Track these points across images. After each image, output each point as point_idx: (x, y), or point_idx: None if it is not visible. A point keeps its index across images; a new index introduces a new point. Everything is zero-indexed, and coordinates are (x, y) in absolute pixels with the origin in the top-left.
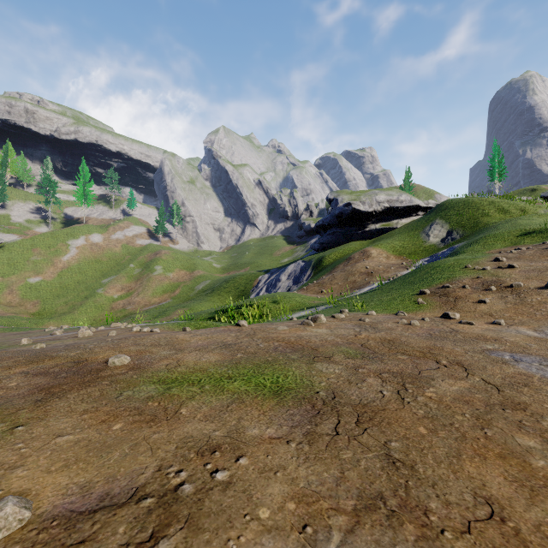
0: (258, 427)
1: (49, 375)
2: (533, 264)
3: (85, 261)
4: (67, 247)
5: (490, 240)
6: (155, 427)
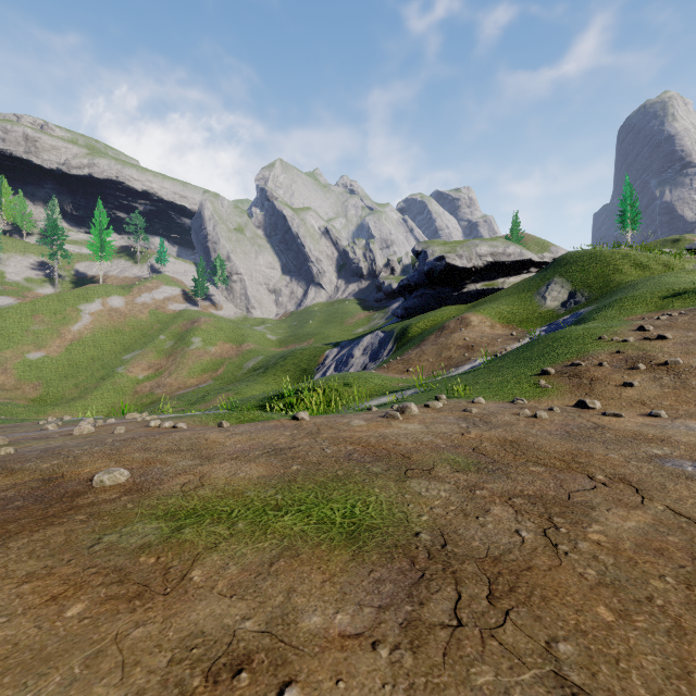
0: (320, 610)
1: None
2: (691, 334)
3: (101, 331)
4: (78, 313)
5: (627, 303)
6: (141, 611)
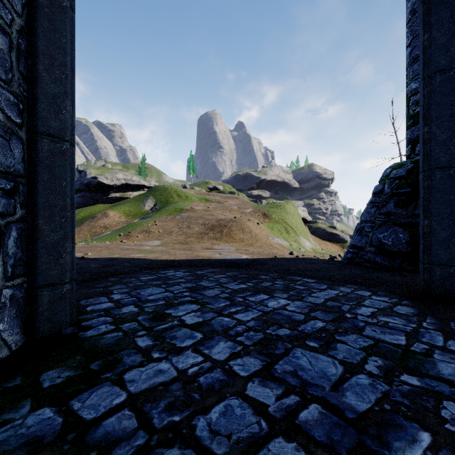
0: None
1: None
2: (164, 223)
3: None
4: None
5: (163, 212)
6: None
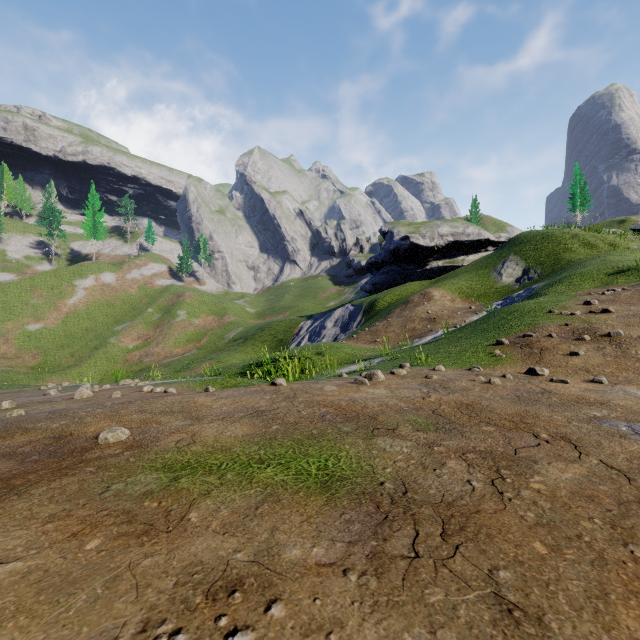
0: (299, 545)
1: (14, 458)
2: (633, 308)
3: (94, 305)
4: (73, 288)
5: (576, 279)
6: (148, 545)
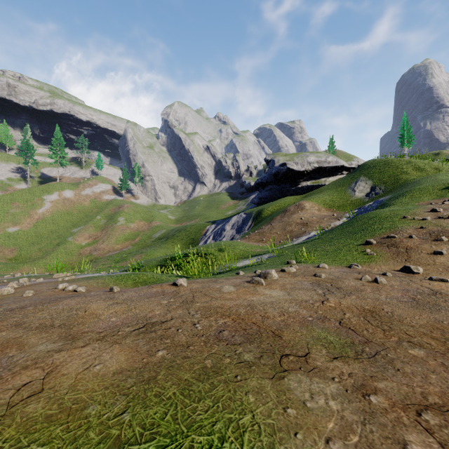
0: None
1: None
2: None
3: (58, 213)
4: (42, 201)
5: (416, 193)
6: None
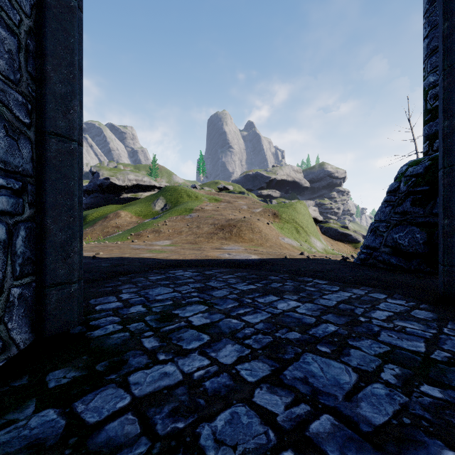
0: None
1: None
2: (174, 223)
3: None
4: None
5: (173, 212)
6: None
